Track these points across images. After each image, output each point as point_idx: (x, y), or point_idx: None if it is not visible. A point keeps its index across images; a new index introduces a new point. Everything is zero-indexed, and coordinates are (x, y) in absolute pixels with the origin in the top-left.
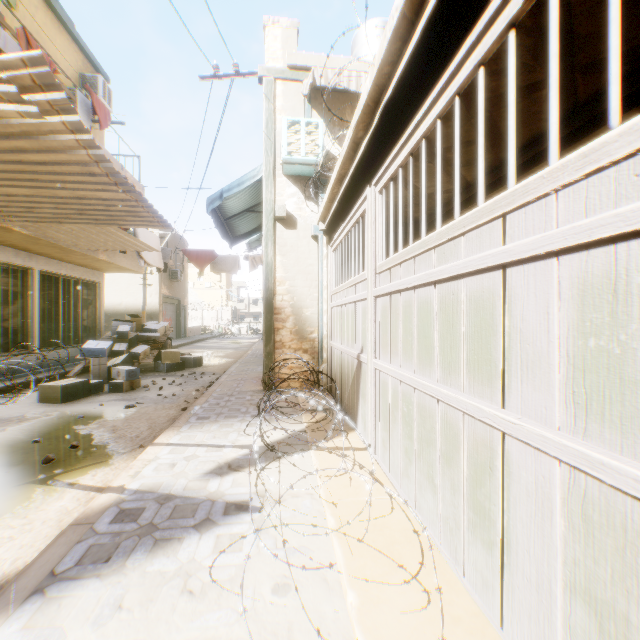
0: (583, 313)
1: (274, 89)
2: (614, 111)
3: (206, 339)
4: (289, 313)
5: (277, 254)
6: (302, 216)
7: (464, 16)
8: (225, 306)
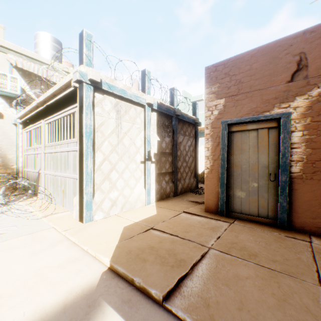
0: (74, 159)
1: None
2: (75, 136)
3: None
4: None
5: None
6: (8, 113)
7: (62, 107)
8: None
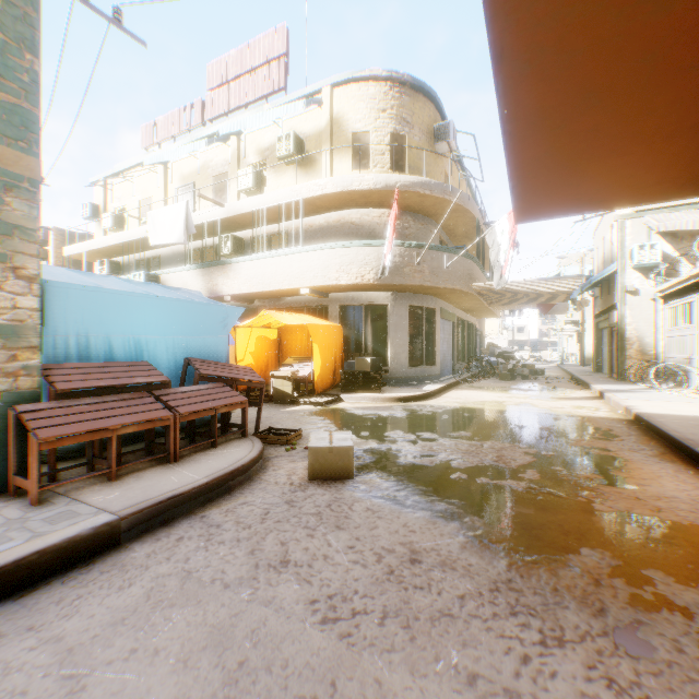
0: None
1: (623, 224)
2: None
3: None
4: (633, 341)
5: (625, 310)
6: (642, 288)
7: None
8: (501, 335)
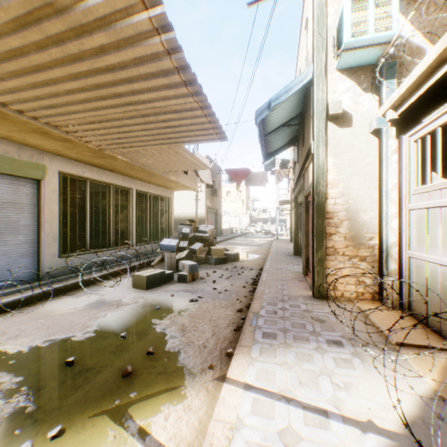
0: None
1: None
2: None
3: (234, 237)
4: (342, 217)
5: (329, 155)
6: (358, 111)
7: None
8: (245, 214)
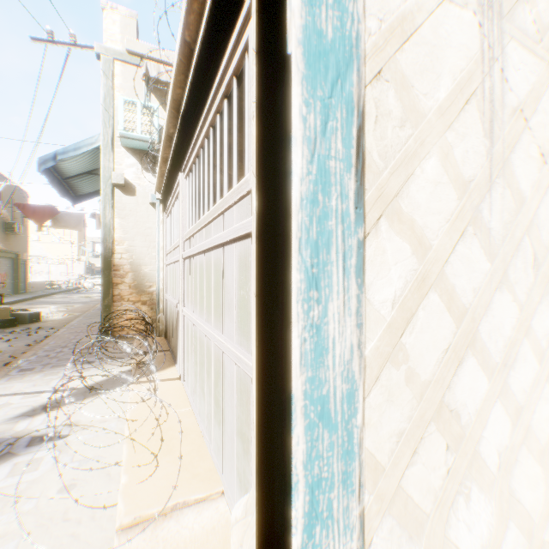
0: (240, 276)
1: (113, 68)
2: (247, 167)
3: (53, 294)
4: (128, 270)
5: (116, 217)
6: (141, 185)
7: (206, 78)
8: (78, 261)
